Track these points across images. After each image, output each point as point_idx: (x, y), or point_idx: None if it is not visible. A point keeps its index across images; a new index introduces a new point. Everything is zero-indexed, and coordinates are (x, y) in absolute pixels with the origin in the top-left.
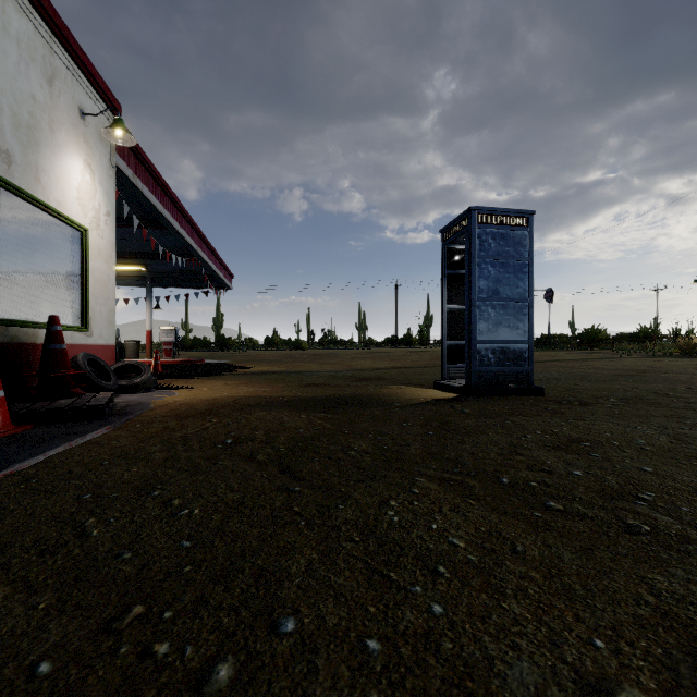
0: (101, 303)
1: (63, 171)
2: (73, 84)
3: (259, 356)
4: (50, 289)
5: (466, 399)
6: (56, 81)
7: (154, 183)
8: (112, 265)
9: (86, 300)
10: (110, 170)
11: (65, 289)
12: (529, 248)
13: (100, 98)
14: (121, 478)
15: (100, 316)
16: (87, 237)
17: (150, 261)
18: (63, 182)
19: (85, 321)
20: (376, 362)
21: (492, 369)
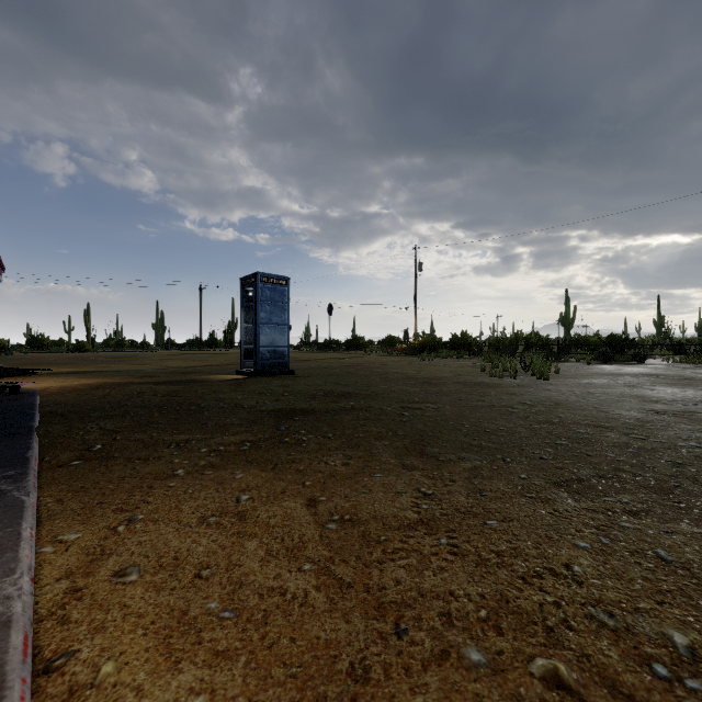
0: None
1: None
2: None
3: (40, 359)
4: None
5: (253, 377)
6: None
7: None
8: None
9: None
10: None
11: None
12: (288, 297)
13: None
14: (108, 400)
15: None
16: None
17: None
18: None
19: None
20: (186, 362)
21: (268, 361)
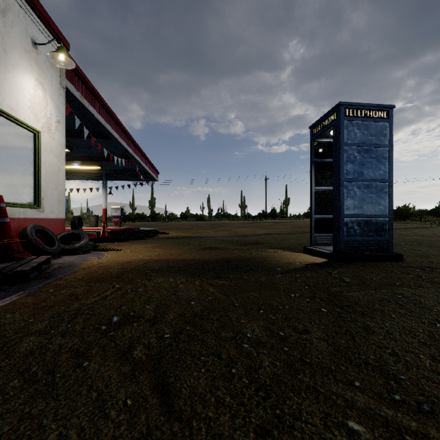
0: (52, 187)
1: (16, 85)
2: (26, 19)
3: (176, 225)
4: (4, 175)
5: (337, 264)
6: (9, 13)
7: (98, 104)
8: (62, 159)
9: (38, 184)
10: (60, 90)
11: (19, 175)
12: (389, 137)
13: (51, 35)
14: None
15: (51, 197)
16: (39, 137)
17: (104, 163)
18: (16, 93)
19: (37, 201)
20: (253, 229)
21: (358, 239)
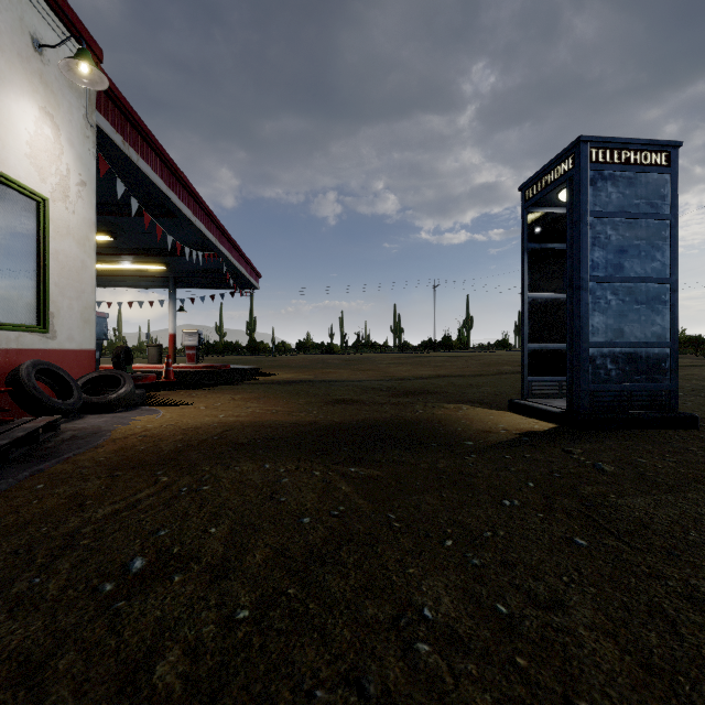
0: (72, 296)
1: (2, 114)
2: (21, 2)
3: (288, 361)
4: None
5: (577, 434)
6: None
7: (155, 158)
8: (90, 249)
9: (44, 290)
10: (86, 129)
11: (9, 275)
12: (672, 200)
13: (70, 34)
14: None
15: (70, 313)
16: (46, 209)
17: (170, 259)
18: (2, 129)
19: (43, 319)
20: (416, 368)
21: (613, 387)
